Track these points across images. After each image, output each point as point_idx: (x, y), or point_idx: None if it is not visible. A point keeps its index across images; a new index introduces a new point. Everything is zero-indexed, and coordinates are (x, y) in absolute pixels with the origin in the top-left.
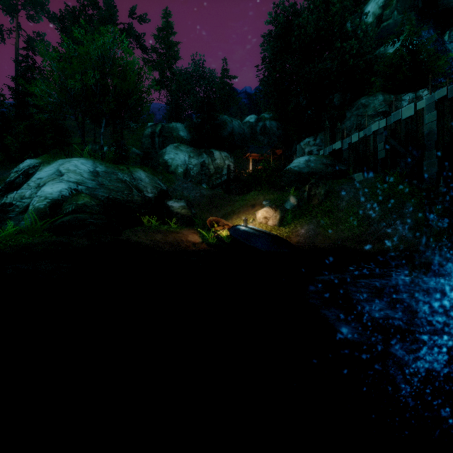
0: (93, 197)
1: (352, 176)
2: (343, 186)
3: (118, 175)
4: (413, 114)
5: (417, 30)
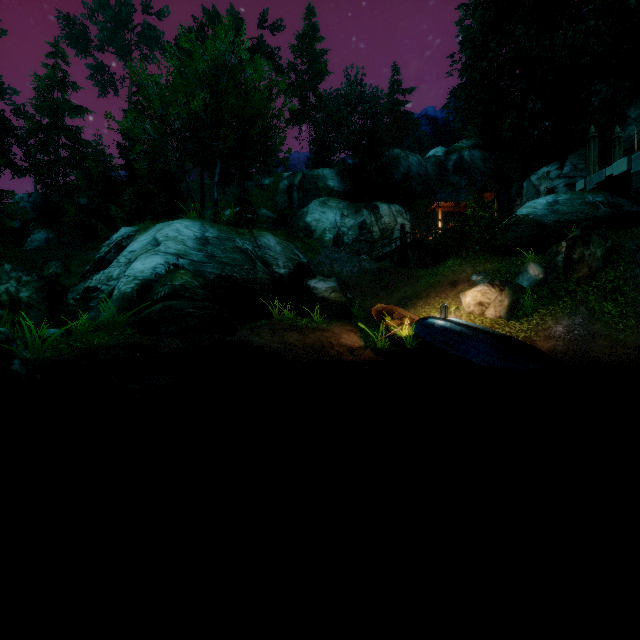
0: (196, 275)
1: None
2: None
3: (236, 241)
4: None
5: None
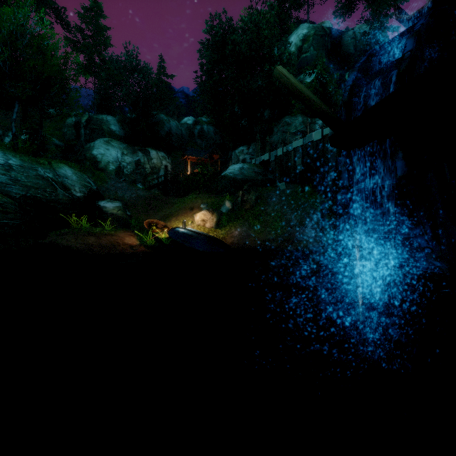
0: (5, 195)
1: (278, 185)
2: (270, 193)
3: (38, 170)
4: (321, 138)
5: (327, 67)
